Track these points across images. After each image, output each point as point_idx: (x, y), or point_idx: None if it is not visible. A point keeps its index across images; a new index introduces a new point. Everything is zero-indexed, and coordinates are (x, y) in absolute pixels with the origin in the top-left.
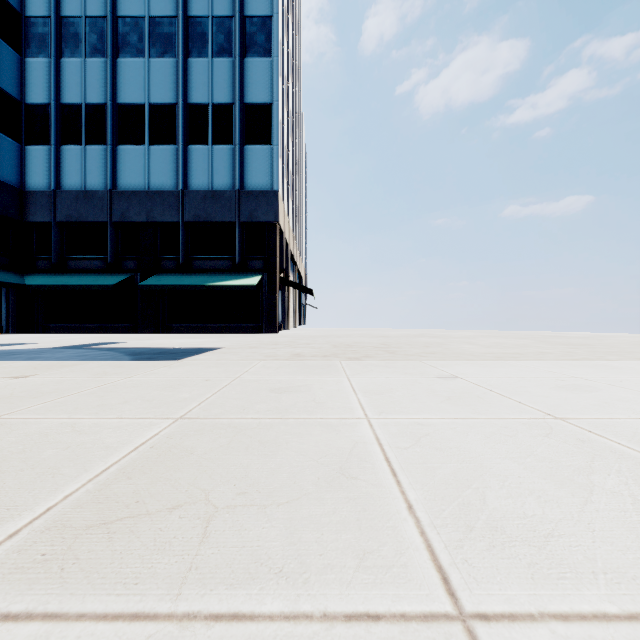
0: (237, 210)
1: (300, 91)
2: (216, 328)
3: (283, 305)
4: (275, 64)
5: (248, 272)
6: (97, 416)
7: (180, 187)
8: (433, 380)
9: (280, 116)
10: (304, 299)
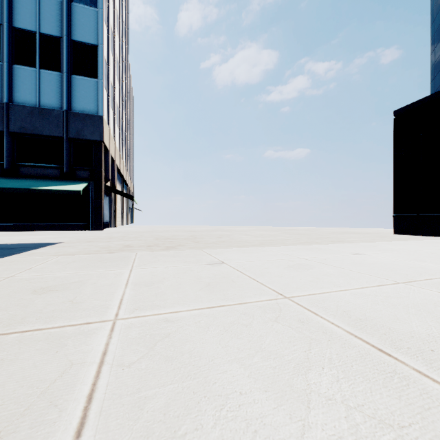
0: (65, 127)
1: (127, 46)
2: (44, 226)
3: (110, 208)
4: (100, 14)
5: (75, 180)
6: None
7: (4, 100)
8: (204, 267)
9: (106, 58)
10: (131, 204)
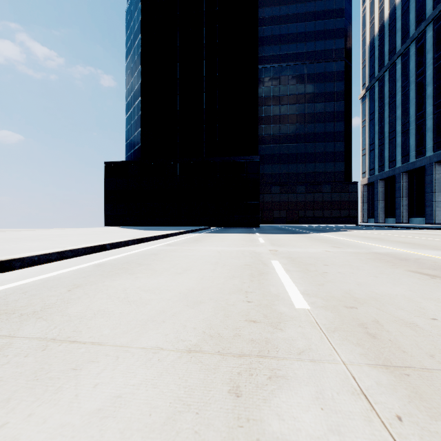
0: None
1: None
2: None
3: None
4: None
5: None
6: (1, 236)
7: None
8: (45, 232)
9: None
10: None
